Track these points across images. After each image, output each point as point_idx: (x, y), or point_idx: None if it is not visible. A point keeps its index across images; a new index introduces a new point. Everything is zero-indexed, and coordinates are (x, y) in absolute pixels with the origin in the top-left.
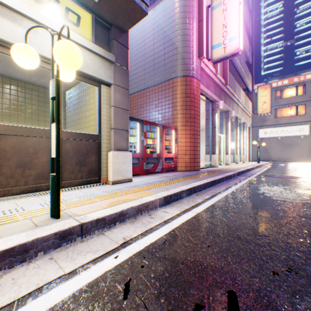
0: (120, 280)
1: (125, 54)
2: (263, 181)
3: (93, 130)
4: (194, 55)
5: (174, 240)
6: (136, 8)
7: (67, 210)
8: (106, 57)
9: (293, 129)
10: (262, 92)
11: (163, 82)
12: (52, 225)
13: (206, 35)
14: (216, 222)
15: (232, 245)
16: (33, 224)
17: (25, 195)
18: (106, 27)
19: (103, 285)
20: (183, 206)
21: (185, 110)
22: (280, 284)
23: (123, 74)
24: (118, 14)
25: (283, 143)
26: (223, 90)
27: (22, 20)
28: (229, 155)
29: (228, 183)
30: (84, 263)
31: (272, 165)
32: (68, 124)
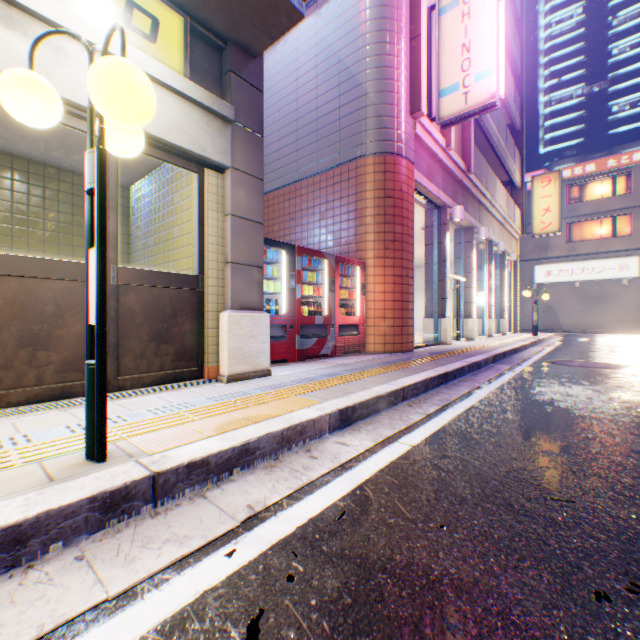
0: (238, 615)
1: (256, 103)
2: (548, 376)
3: (188, 266)
4: (402, 109)
5: (363, 512)
6: (279, 2)
7: (125, 441)
8: (214, 109)
9: (606, 266)
10: (541, 188)
11: (336, 167)
12: (86, 477)
13: (426, 68)
14: (456, 467)
15: (494, 524)
16: (44, 475)
17: (36, 406)
18: (215, 45)
19: (197, 627)
20: (381, 430)
21: (384, 224)
22: (616, 625)
23: (251, 146)
24: (240, 16)
25: (584, 295)
26: (461, 183)
27: (30, 24)
28: (474, 320)
29: (475, 379)
30: (156, 570)
31: (564, 340)
32: (137, 253)
